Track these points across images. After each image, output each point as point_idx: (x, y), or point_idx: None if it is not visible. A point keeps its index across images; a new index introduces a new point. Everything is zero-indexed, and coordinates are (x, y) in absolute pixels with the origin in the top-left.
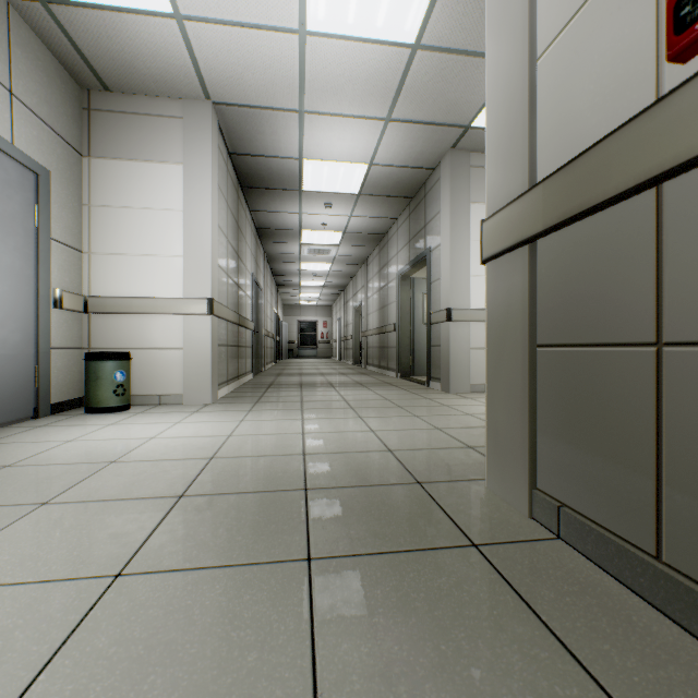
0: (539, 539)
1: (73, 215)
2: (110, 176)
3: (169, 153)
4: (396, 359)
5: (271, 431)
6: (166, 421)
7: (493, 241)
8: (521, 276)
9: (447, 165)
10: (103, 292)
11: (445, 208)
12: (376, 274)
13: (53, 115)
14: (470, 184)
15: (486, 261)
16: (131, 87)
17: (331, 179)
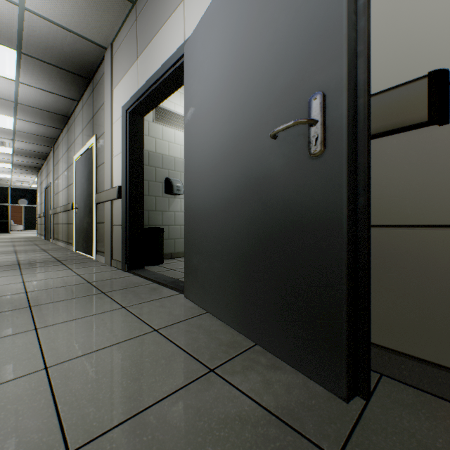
0: None
1: None
2: None
3: None
4: None
5: (18, 236)
6: None
7: None
8: None
9: None
10: None
11: None
12: None
13: None
14: None
15: None
16: None
17: None
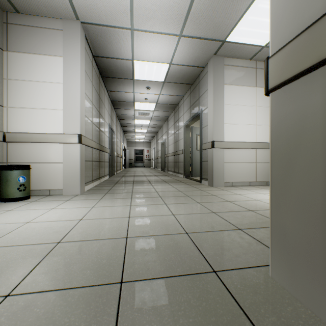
0: None
1: None
2: (20, 62)
3: (55, 50)
4: (183, 168)
5: (108, 215)
6: (45, 207)
7: (283, 70)
8: (323, 94)
9: (212, 64)
10: (15, 130)
11: (210, 87)
12: (173, 125)
13: None
14: (224, 74)
15: (273, 89)
16: (31, 10)
17: (149, 72)
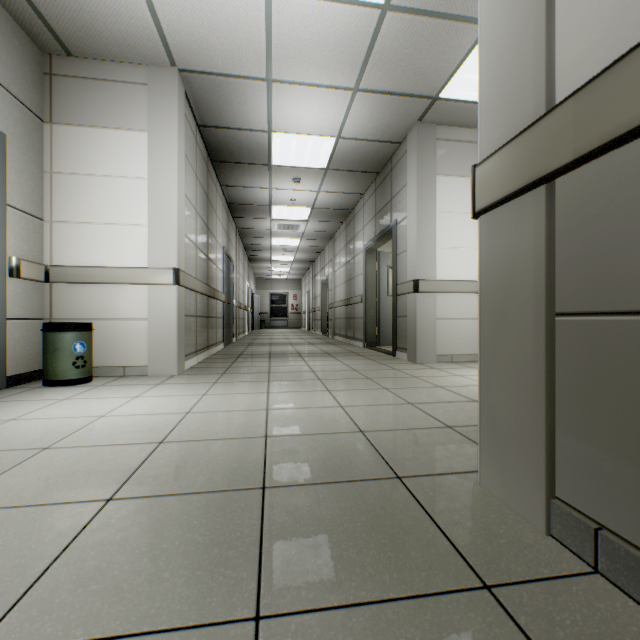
0: (570, 574)
1: (33, 182)
2: (73, 142)
3: (134, 120)
4: (362, 329)
5: (233, 407)
6: (124, 395)
7: (491, 187)
8: (533, 226)
9: (414, 138)
10: (65, 262)
11: (412, 181)
12: (343, 248)
13: (10, 76)
14: (436, 157)
15: (481, 213)
16: (94, 52)
17: (299, 153)
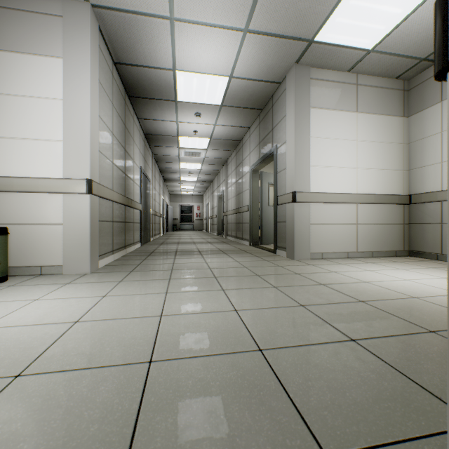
0: None
1: None
2: None
3: (50, 47)
4: (249, 232)
5: (126, 312)
6: (25, 298)
7: None
8: None
9: (292, 76)
10: None
11: (290, 112)
12: (234, 170)
13: None
14: (310, 93)
15: None
16: None
17: (199, 90)
